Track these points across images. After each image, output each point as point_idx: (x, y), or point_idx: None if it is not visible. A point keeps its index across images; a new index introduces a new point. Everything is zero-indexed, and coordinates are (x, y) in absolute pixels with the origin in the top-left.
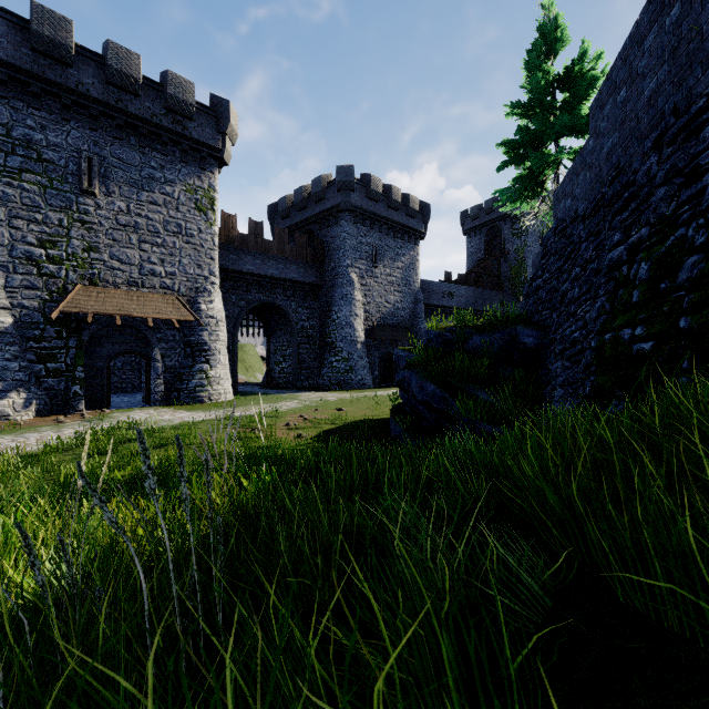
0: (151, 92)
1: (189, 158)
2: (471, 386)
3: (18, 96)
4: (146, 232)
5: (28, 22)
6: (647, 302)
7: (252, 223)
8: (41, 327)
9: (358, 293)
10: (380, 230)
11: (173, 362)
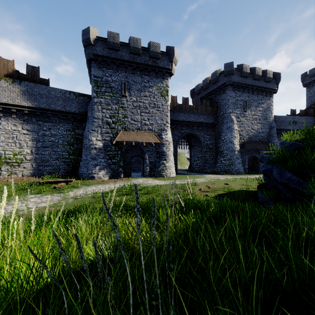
0: (144, 52)
1: (158, 75)
2: None
3: (104, 66)
4: (143, 108)
5: (106, 39)
6: None
7: (183, 98)
8: (110, 147)
9: (235, 125)
10: (248, 92)
11: (152, 160)
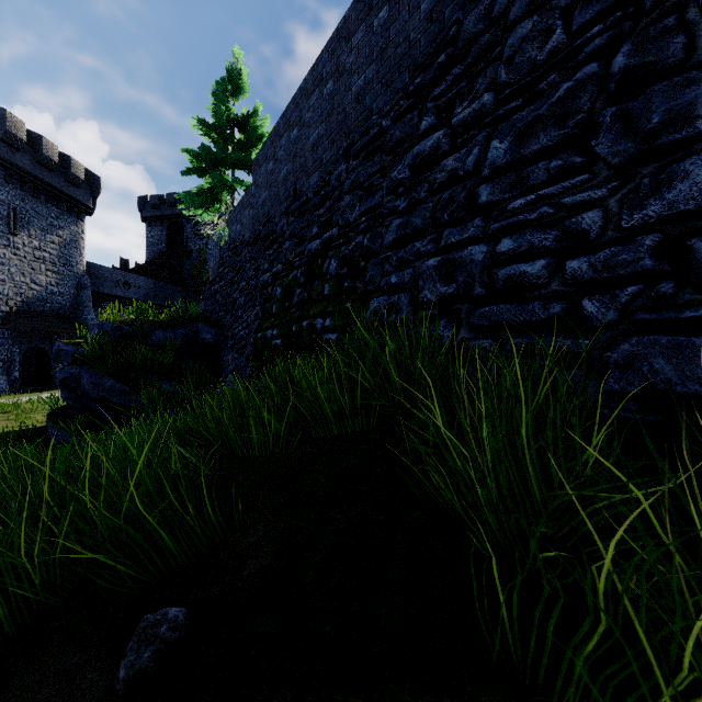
0: None
1: None
2: (155, 378)
3: None
4: None
5: None
6: (280, 314)
7: None
8: None
9: None
10: (23, 188)
11: None
